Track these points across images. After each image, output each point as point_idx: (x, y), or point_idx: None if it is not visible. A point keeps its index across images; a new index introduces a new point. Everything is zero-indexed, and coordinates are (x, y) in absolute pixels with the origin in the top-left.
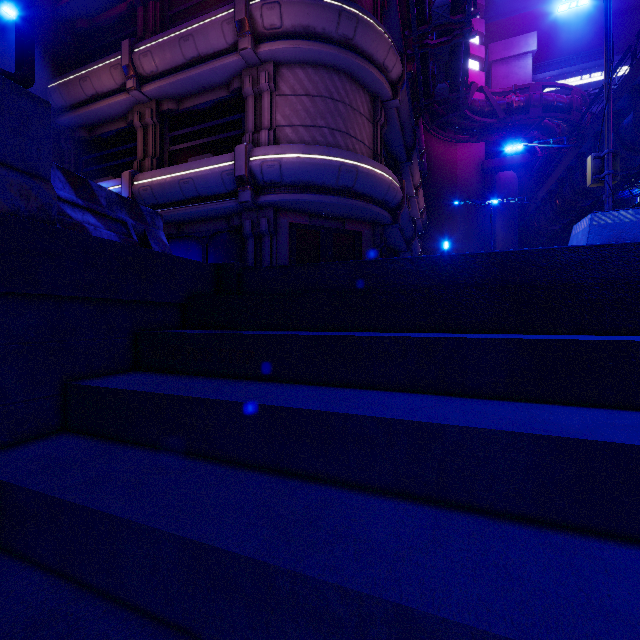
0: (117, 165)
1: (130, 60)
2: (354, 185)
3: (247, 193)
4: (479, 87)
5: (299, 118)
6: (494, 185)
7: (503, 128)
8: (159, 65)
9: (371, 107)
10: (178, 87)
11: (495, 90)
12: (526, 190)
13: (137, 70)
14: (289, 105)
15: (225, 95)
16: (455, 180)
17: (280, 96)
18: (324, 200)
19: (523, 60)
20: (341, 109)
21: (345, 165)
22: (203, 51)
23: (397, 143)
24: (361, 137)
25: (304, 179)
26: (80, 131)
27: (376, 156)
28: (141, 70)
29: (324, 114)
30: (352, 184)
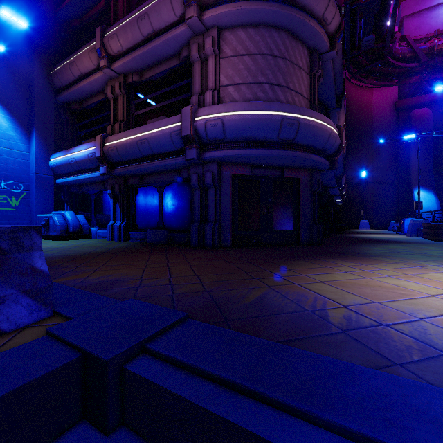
0: (98, 129)
1: (101, 43)
2: (295, 137)
3: (192, 151)
4: (401, 36)
5: (241, 77)
6: (408, 121)
7: (424, 70)
8: (123, 44)
9: (309, 60)
10: (139, 61)
11: (417, 37)
12: (439, 123)
13: (107, 51)
14: (231, 66)
15: (176, 64)
16: (371, 119)
17: (223, 58)
18: (265, 154)
19: (434, 11)
20: (281, 64)
21: (286, 118)
22: (156, 26)
23: (329, 92)
24: (300, 89)
25: (246, 135)
26: (74, 105)
27: (314, 106)
28: (110, 51)
29: (265, 71)
30: (293, 136)
